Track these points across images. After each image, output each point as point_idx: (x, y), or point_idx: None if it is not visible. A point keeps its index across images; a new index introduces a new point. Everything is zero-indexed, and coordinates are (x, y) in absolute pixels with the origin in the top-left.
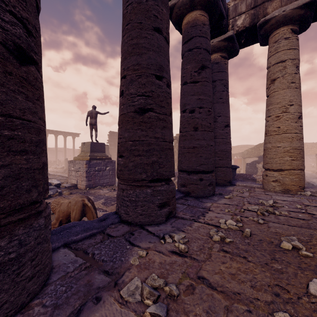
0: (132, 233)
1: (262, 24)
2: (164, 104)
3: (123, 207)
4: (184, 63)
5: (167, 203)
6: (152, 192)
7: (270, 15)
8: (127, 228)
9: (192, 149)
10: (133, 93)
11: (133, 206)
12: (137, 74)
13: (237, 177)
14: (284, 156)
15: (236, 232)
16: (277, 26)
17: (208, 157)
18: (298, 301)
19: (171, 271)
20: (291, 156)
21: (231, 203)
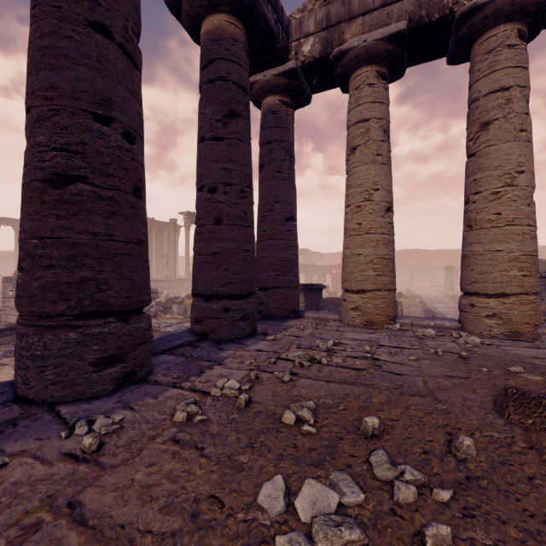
0: (16, 423)
1: (338, 57)
2: (115, 171)
3: (19, 370)
4: (201, 104)
5: (121, 356)
6: (80, 338)
7: (347, 44)
8: (17, 412)
9: (212, 257)
10: (43, 144)
11: (39, 368)
12: (51, 106)
13: (326, 303)
14: (366, 269)
15: (230, 400)
16: (358, 64)
17: (241, 270)
18: (222, 523)
19: (22, 499)
20: (376, 270)
21: (268, 349)
